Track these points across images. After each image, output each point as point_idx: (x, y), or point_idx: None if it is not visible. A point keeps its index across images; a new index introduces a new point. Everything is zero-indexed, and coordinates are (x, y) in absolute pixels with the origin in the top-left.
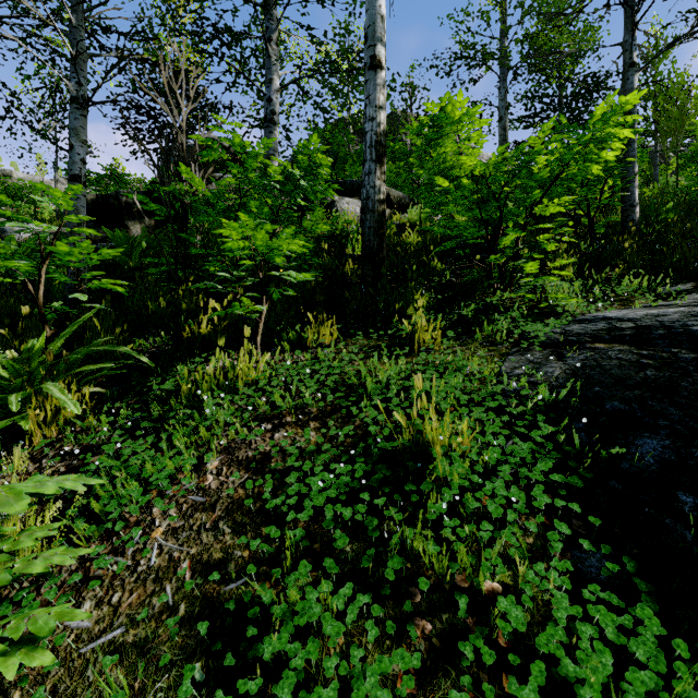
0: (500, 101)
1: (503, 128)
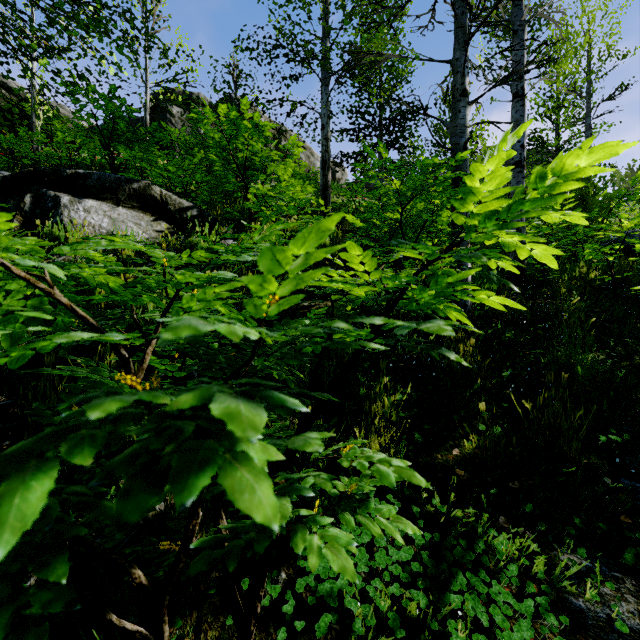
0: (322, 108)
1: (325, 137)
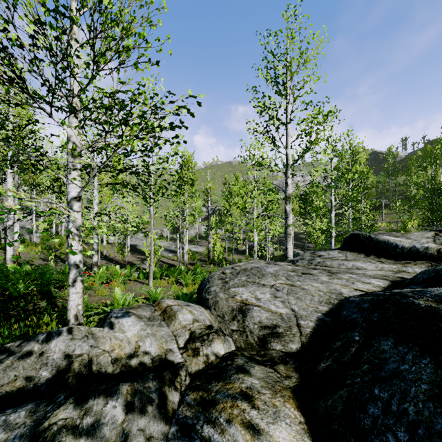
0: None
1: None
